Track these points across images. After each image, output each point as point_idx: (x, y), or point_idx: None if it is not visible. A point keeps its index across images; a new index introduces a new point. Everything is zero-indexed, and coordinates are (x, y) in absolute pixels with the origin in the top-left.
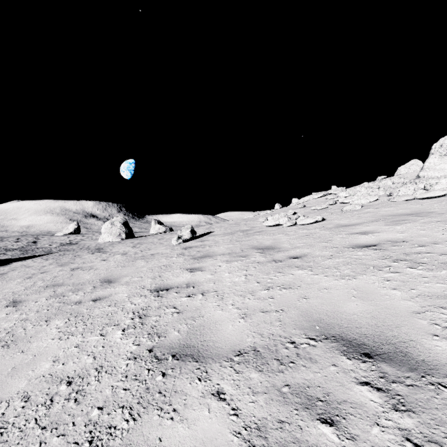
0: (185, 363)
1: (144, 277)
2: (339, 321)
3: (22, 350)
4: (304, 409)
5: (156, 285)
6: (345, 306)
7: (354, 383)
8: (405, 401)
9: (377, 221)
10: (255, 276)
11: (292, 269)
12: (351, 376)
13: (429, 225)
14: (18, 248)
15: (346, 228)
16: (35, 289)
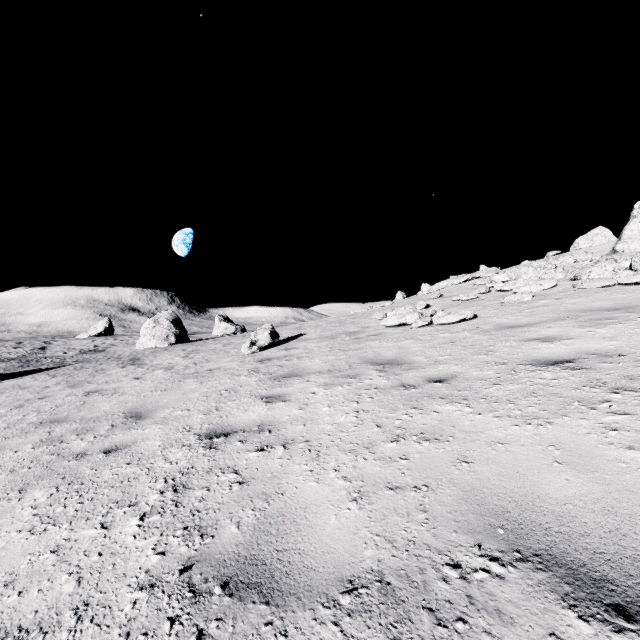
0: (244, 606)
1: (192, 410)
2: (541, 517)
3: None
4: None
5: (210, 425)
6: (545, 482)
7: None
8: None
9: (563, 320)
10: (373, 413)
11: (435, 403)
12: None
13: None
14: (17, 358)
15: (514, 330)
16: (21, 427)
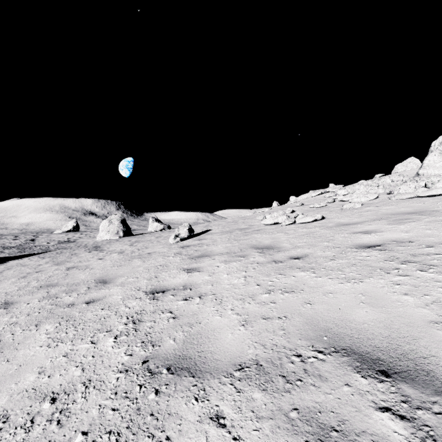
0: (180, 378)
1: (140, 278)
2: (349, 331)
3: (7, 359)
4: (316, 441)
5: (152, 286)
6: (353, 313)
7: (372, 408)
8: (435, 434)
9: (379, 220)
10: (255, 278)
11: (293, 271)
12: (368, 399)
13: (434, 224)
14: (16, 246)
15: (347, 226)
16: (28, 289)
